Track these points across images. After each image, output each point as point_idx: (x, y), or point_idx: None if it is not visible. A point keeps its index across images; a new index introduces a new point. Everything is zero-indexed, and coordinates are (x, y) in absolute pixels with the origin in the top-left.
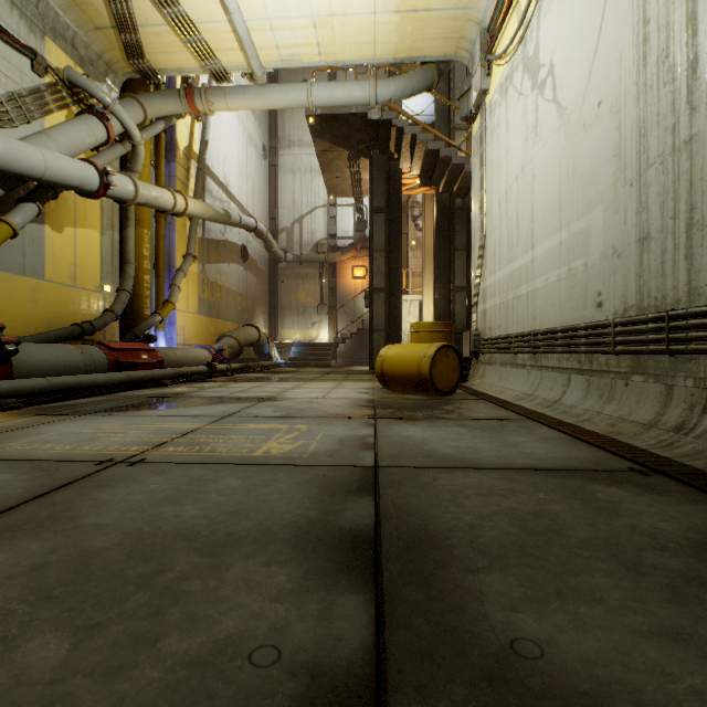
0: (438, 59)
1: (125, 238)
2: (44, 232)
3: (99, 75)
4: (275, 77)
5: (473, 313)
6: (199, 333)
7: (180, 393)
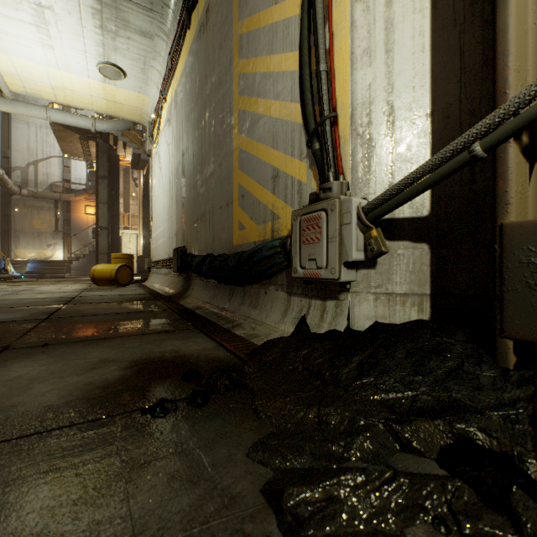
0: (132, 120)
1: None
2: None
3: None
4: None
5: (150, 249)
6: None
7: None
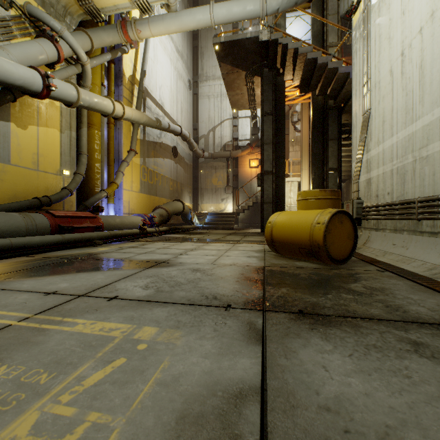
0: None
1: (80, 135)
2: (10, 128)
3: (59, 16)
4: (197, 35)
5: (354, 183)
6: (141, 205)
7: (94, 254)
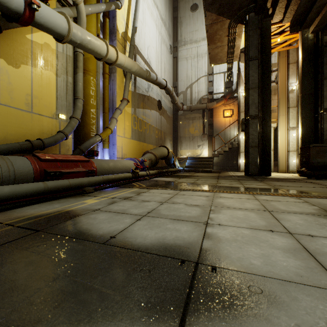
0: None
1: (75, 80)
2: None
3: None
4: (176, 7)
5: None
6: (132, 150)
7: (72, 216)
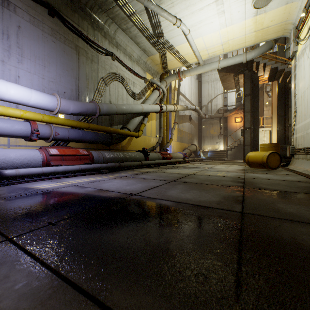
0: (274, 38)
1: (160, 121)
2: (146, 123)
3: (155, 76)
4: None
5: (291, 138)
6: (177, 148)
7: (182, 166)
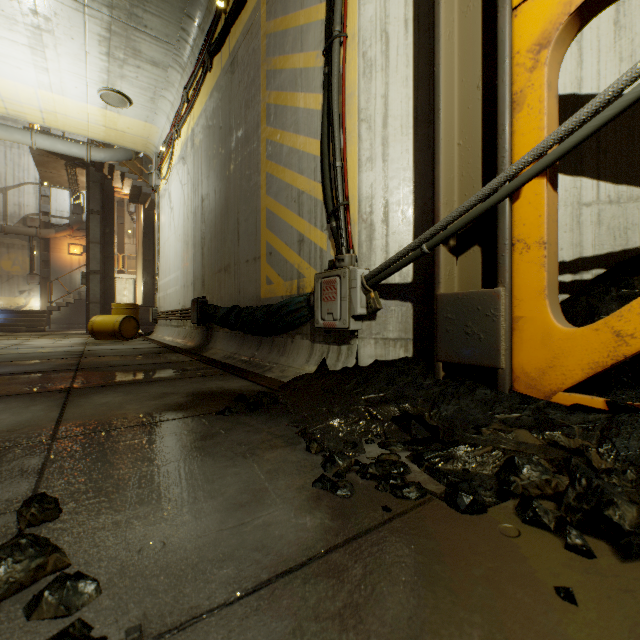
0: (134, 150)
1: None
2: None
3: None
4: None
5: (156, 297)
6: None
7: None
